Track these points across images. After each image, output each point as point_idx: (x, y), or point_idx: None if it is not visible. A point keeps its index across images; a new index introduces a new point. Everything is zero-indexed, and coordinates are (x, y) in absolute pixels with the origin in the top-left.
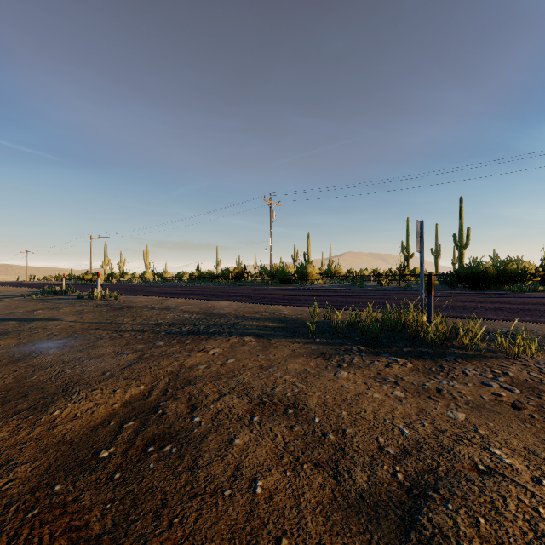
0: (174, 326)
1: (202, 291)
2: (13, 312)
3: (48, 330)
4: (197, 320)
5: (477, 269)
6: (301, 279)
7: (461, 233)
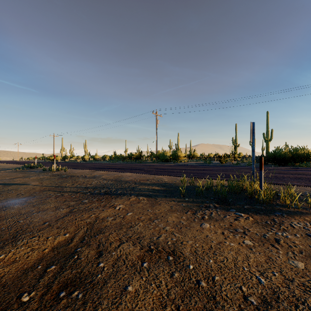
0: (96, 189)
1: (116, 166)
2: (2, 179)
3: (19, 191)
4: (111, 185)
5: (279, 153)
6: (174, 159)
7: (268, 132)
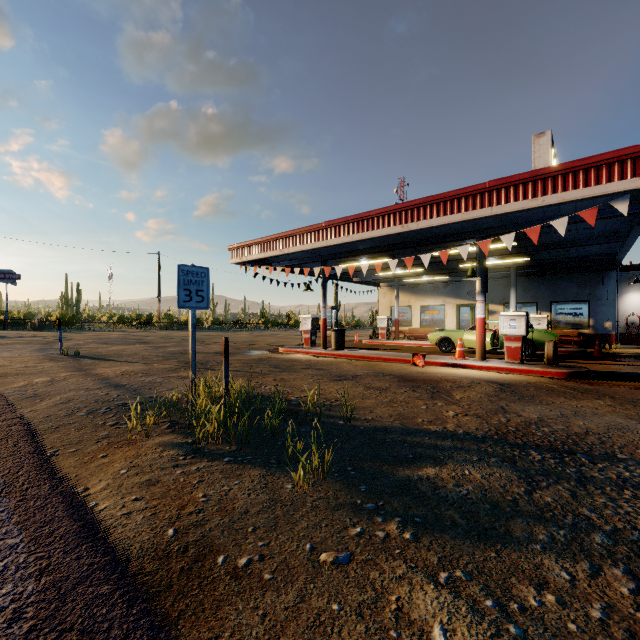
0: None
1: None
2: None
3: None
4: None
5: None
6: None
7: None
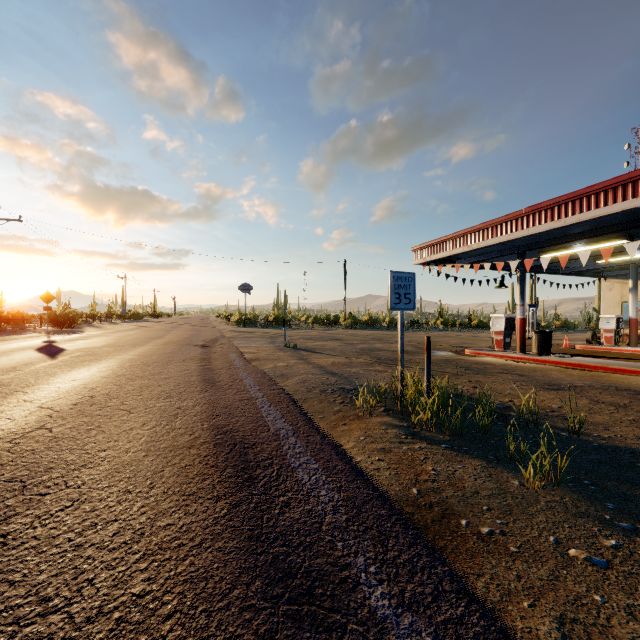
0: None
1: None
2: None
3: None
4: None
5: None
6: None
7: None
